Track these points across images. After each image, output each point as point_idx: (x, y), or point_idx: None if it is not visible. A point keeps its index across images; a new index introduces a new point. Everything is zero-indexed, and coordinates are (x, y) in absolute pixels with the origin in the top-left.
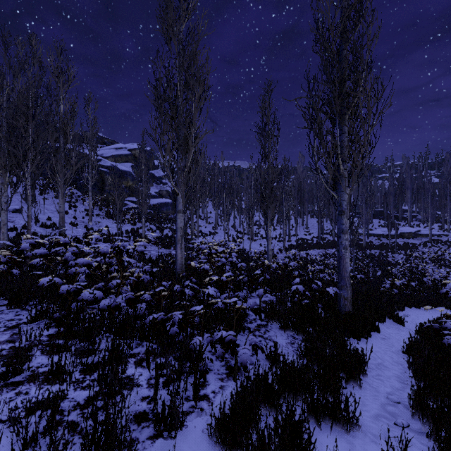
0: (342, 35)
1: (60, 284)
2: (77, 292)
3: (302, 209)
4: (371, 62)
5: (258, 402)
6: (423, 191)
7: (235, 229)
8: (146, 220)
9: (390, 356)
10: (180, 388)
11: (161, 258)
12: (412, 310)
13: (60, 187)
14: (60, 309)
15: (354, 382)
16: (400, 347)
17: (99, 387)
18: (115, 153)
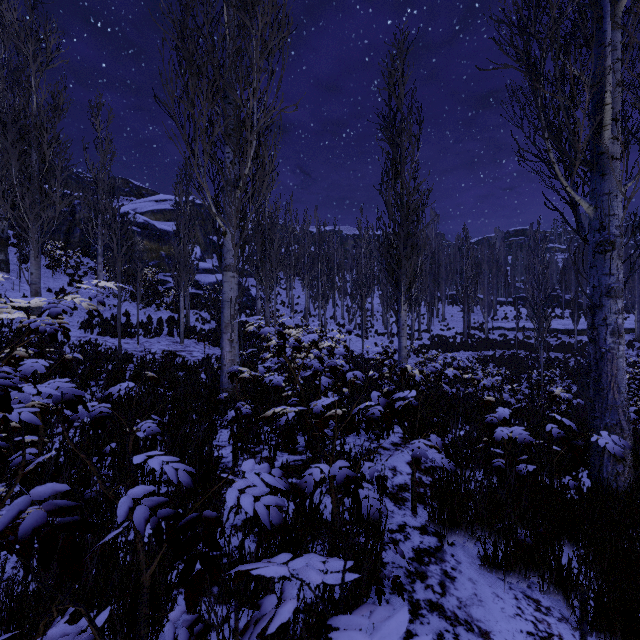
0: None
1: None
2: None
3: (436, 292)
4: None
5: None
6: None
7: (336, 321)
8: (196, 305)
9: None
10: None
11: (204, 364)
12: None
13: (32, 239)
14: None
15: None
16: None
17: None
18: (154, 207)
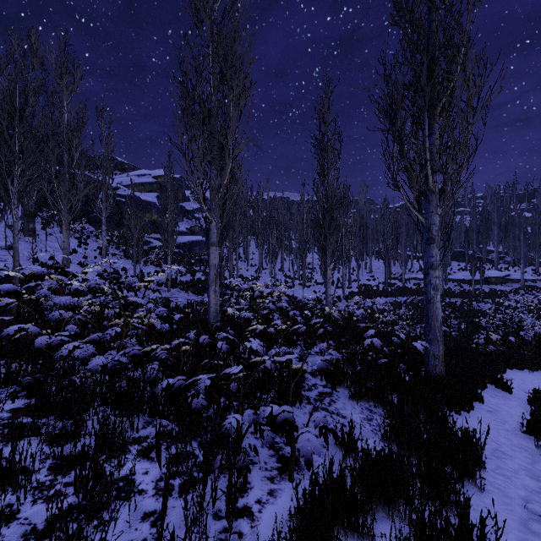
0: (430, 2)
1: (34, 334)
2: (63, 346)
3: (365, 249)
4: (469, 39)
5: (331, 521)
6: (513, 227)
7: (283, 273)
8: (174, 261)
9: (505, 437)
10: (204, 499)
11: (190, 307)
12: (514, 372)
13: (64, 217)
14: (35, 370)
15: (469, 482)
16: (515, 424)
17: (74, 496)
18: (137, 180)
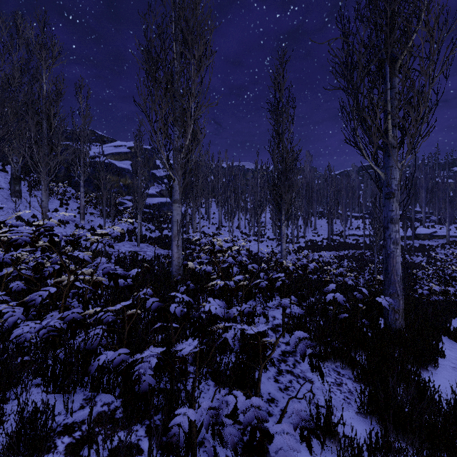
0: None
1: None
2: None
3: (310, 210)
4: None
5: None
6: (438, 190)
7: (240, 230)
8: (144, 219)
9: None
10: None
11: (156, 260)
12: None
13: (43, 179)
14: None
15: None
16: None
17: None
18: (114, 150)
